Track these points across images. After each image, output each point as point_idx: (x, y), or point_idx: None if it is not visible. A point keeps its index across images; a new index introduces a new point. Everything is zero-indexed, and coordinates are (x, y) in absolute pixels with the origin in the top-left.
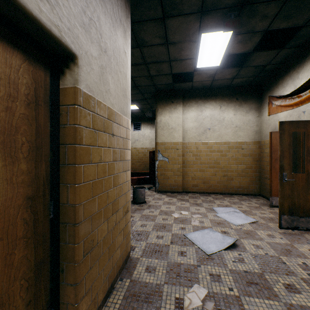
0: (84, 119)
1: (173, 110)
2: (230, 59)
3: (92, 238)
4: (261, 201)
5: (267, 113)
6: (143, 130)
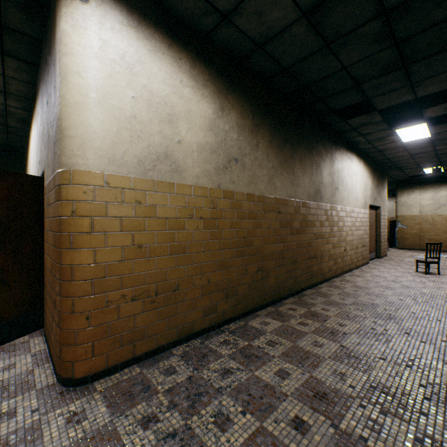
0: (380, 217)
1: (410, 193)
2: None
3: (381, 240)
4: None
5: None
6: None
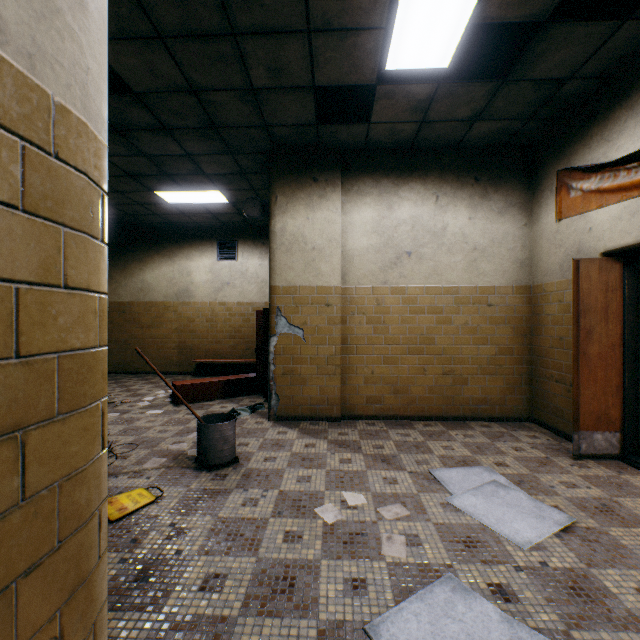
0: None
1: (317, 202)
2: (471, 61)
3: None
4: (543, 440)
5: (552, 215)
6: (243, 258)
